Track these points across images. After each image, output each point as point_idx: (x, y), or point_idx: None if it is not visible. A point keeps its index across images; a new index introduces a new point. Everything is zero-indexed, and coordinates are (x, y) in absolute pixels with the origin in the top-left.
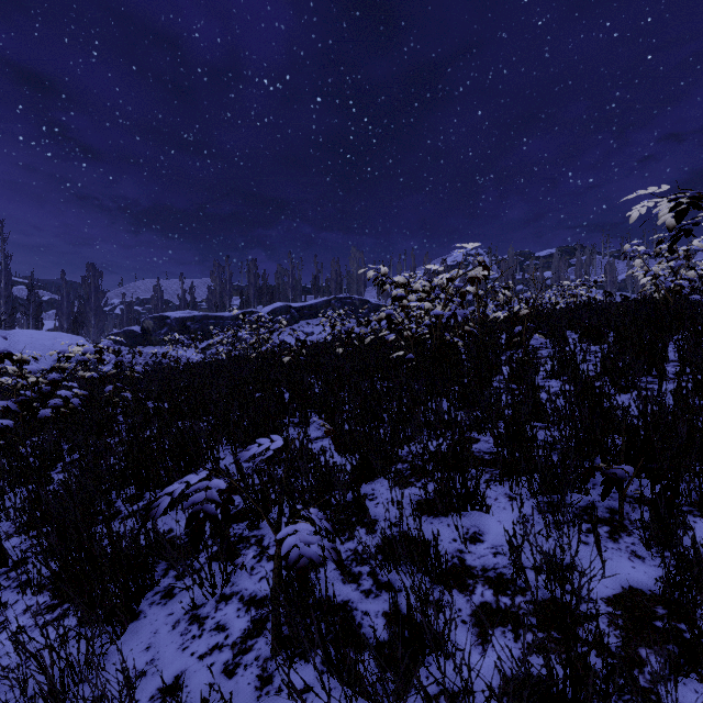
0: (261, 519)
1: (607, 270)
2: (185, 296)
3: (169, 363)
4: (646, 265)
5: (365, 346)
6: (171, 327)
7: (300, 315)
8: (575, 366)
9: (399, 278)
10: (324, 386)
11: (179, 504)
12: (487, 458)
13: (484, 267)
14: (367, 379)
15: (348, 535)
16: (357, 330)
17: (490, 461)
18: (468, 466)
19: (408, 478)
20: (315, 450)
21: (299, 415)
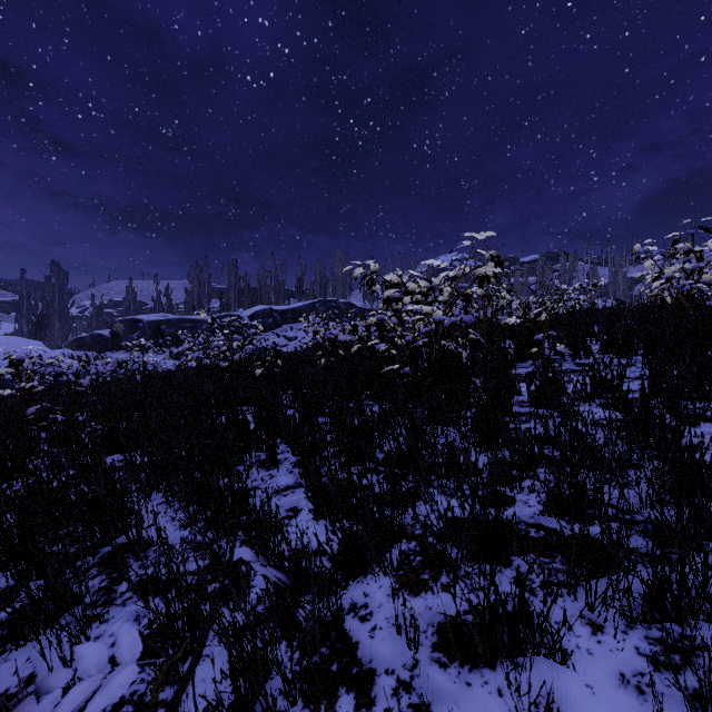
0: (182, 660)
1: (591, 276)
2: (160, 297)
3: (126, 373)
4: (658, 267)
5: (351, 355)
6: (144, 331)
7: (283, 319)
8: (621, 388)
9: (391, 277)
10: (300, 409)
11: (65, 614)
12: (534, 536)
13: (497, 263)
14: (354, 399)
15: (325, 711)
16: (342, 337)
17: (540, 543)
18: (508, 551)
19: (418, 572)
20: (283, 510)
21: (265, 452)
